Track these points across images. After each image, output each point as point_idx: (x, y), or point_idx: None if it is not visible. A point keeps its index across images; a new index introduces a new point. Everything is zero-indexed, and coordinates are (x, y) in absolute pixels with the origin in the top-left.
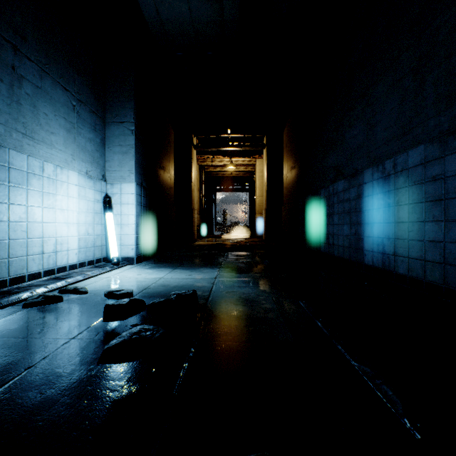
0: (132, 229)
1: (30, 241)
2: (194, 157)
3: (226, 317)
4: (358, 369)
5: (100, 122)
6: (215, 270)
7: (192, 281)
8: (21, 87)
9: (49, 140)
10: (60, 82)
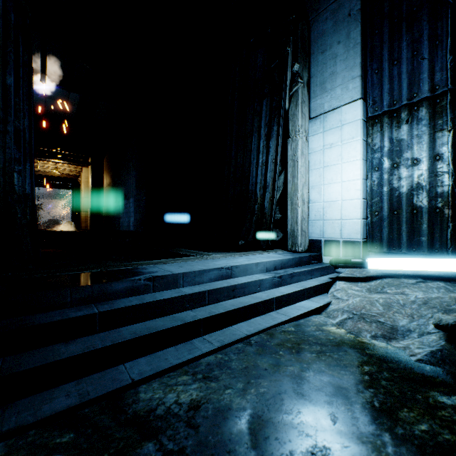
0: None
1: None
2: None
3: None
4: None
5: None
6: None
7: None
8: None
9: None
10: None
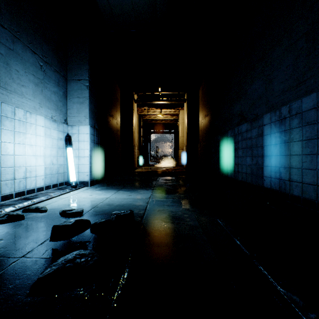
0: (87, 160)
1: (4, 170)
2: (135, 108)
3: (158, 234)
4: (285, 296)
5: (63, 80)
6: (149, 191)
7: (131, 201)
8: None
9: (20, 91)
10: (29, 46)
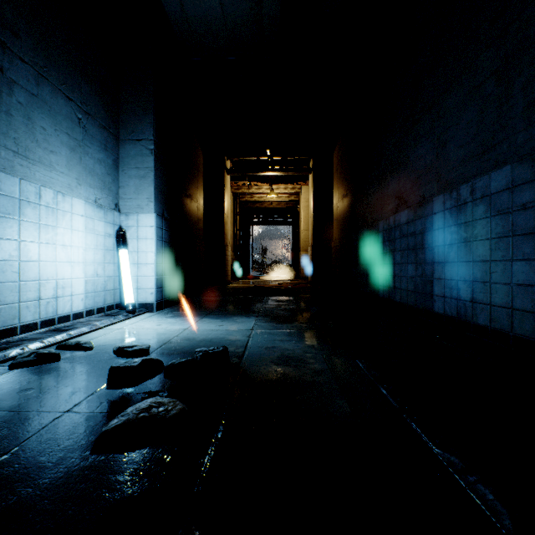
0: (151, 269)
1: (24, 285)
2: (227, 183)
3: (265, 381)
4: (441, 458)
5: (113, 140)
6: (252, 319)
7: (223, 334)
8: (11, 94)
9: (48, 161)
10: (61, 89)
